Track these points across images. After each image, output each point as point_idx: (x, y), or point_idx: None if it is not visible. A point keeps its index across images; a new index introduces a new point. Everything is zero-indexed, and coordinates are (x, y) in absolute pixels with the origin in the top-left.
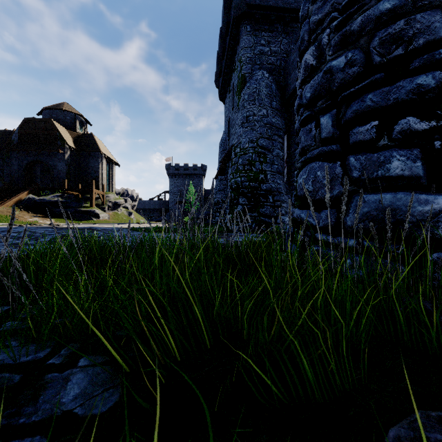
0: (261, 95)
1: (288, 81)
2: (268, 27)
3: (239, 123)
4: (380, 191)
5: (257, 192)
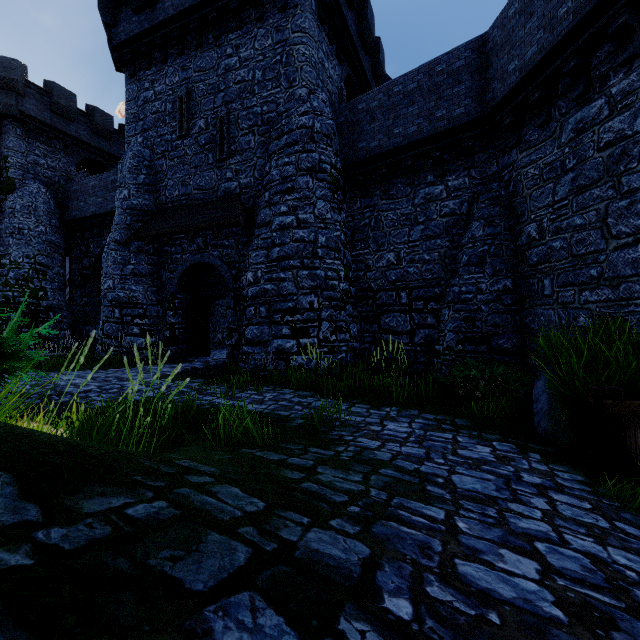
0: (39, 211)
1: (70, 204)
2: (46, 140)
3: (7, 231)
4: (131, 336)
5: (36, 308)
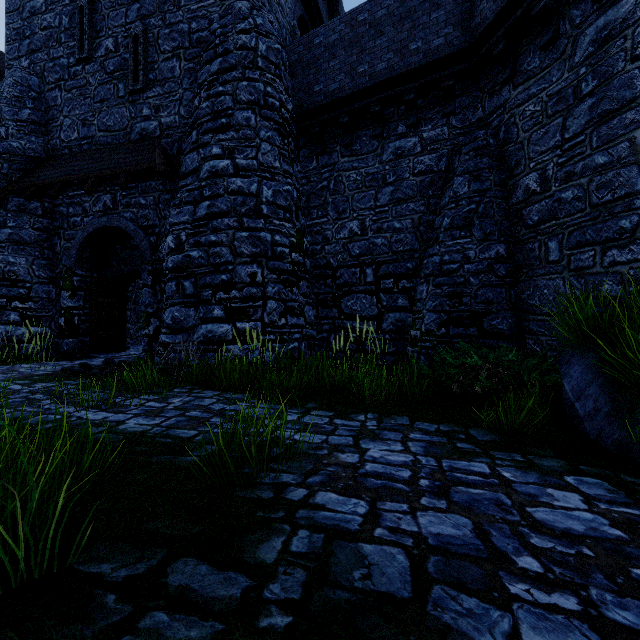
0: None
1: None
2: None
3: None
4: (7, 325)
5: None
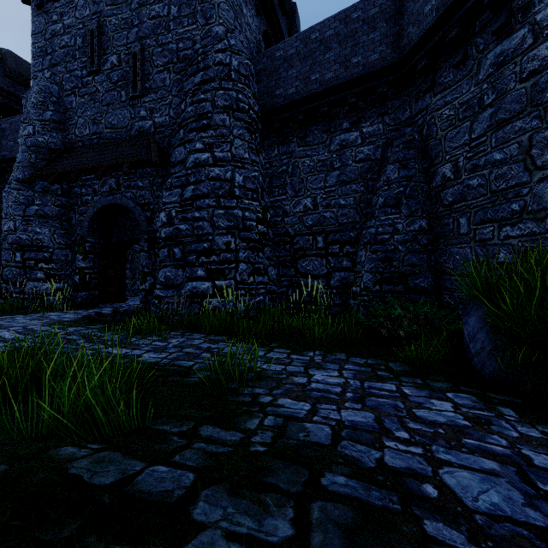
0: None
1: None
2: None
3: None
4: (35, 281)
5: None
